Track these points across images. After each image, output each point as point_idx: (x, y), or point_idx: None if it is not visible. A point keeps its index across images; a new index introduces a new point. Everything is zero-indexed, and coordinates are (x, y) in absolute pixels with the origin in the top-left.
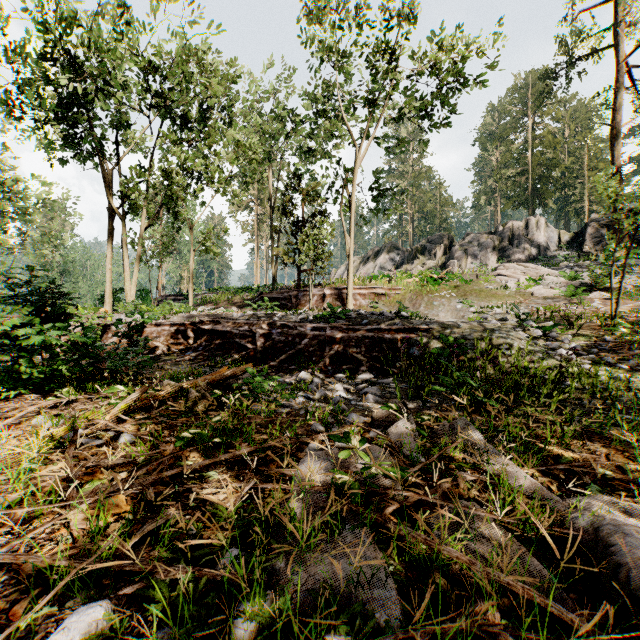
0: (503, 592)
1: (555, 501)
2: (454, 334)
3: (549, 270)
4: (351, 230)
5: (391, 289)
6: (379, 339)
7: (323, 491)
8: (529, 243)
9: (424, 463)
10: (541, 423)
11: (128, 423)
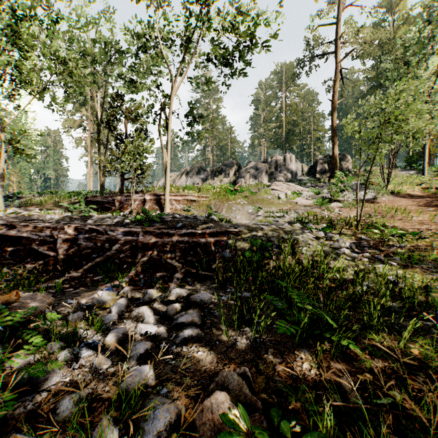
0: None
1: None
2: (260, 236)
3: (302, 187)
4: (168, 146)
5: (200, 197)
6: (194, 243)
7: None
8: (286, 170)
9: None
10: (407, 365)
11: None
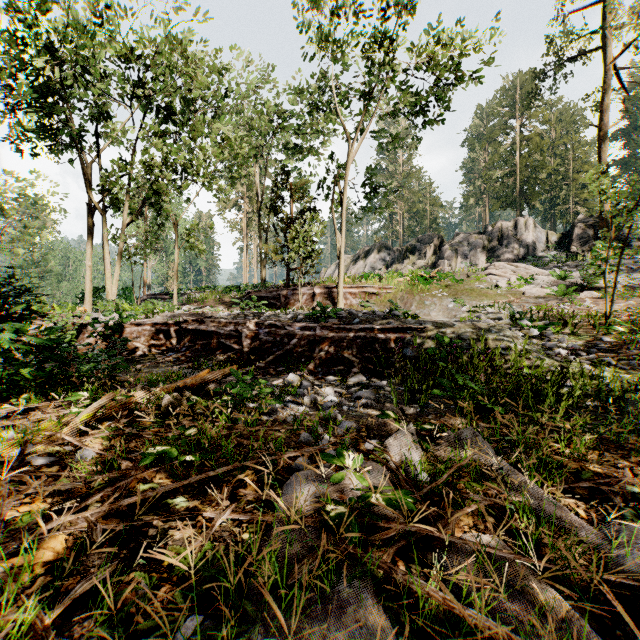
0: None
1: (587, 531)
2: (449, 334)
3: (539, 270)
4: (341, 227)
5: (382, 288)
6: (371, 339)
7: (312, 525)
8: (518, 243)
9: (432, 485)
10: (550, 430)
11: (89, 436)
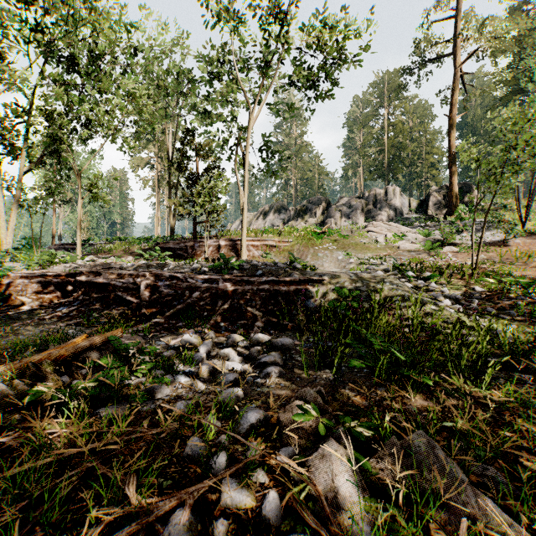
0: None
1: None
2: (347, 285)
3: (407, 228)
4: (245, 185)
5: (281, 241)
6: (275, 292)
7: None
8: (388, 207)
9: None
10: (482, 404)
11: None
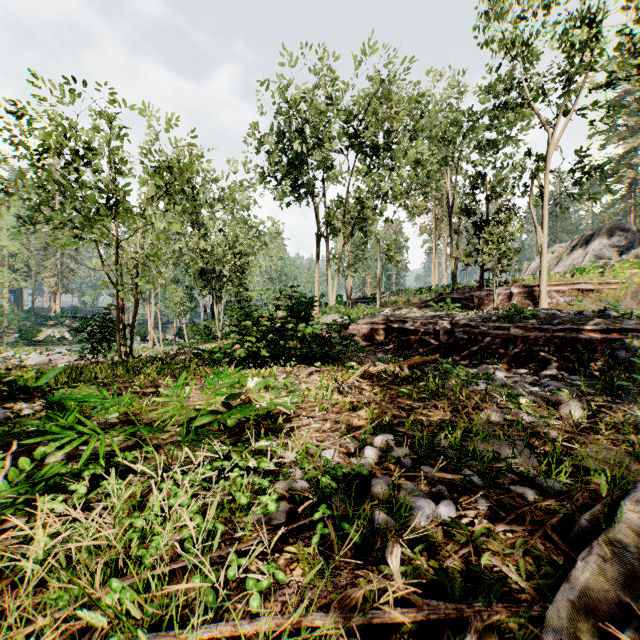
0: (613, 479)
1: None
2: None
3: None
4: (544, 222)
5: (602, 283)
6: (572, 339)
7: (496, 425)
8: None
9: (580, 422)
10: None
11: (363, 383)
